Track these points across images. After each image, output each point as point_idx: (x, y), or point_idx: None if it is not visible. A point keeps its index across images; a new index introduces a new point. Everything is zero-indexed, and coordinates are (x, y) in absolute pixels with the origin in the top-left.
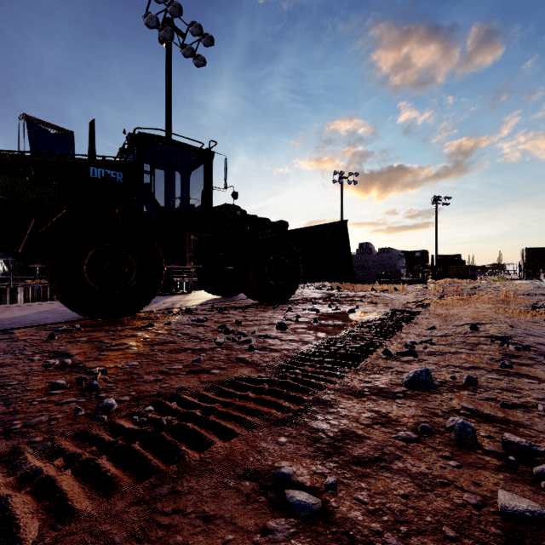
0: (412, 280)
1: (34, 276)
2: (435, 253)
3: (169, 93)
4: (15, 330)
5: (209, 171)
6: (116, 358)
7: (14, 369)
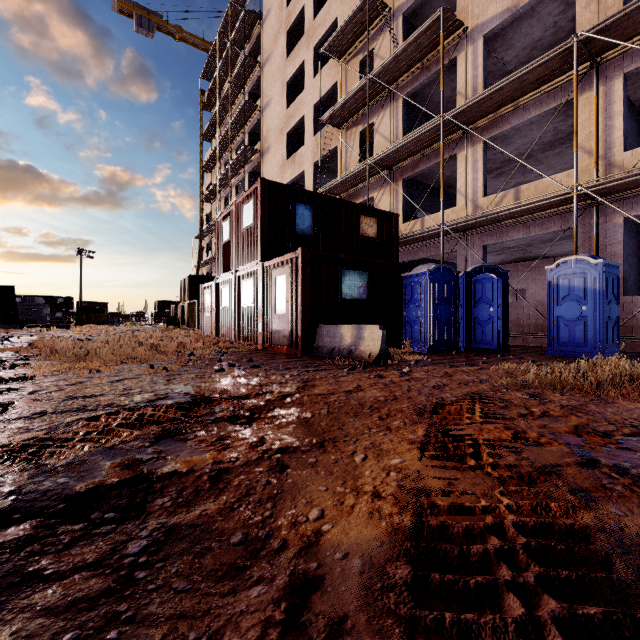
0: (58, 325)
1: None
2: (80, 301)
3: None
4: None
5: None
6: None
7: None
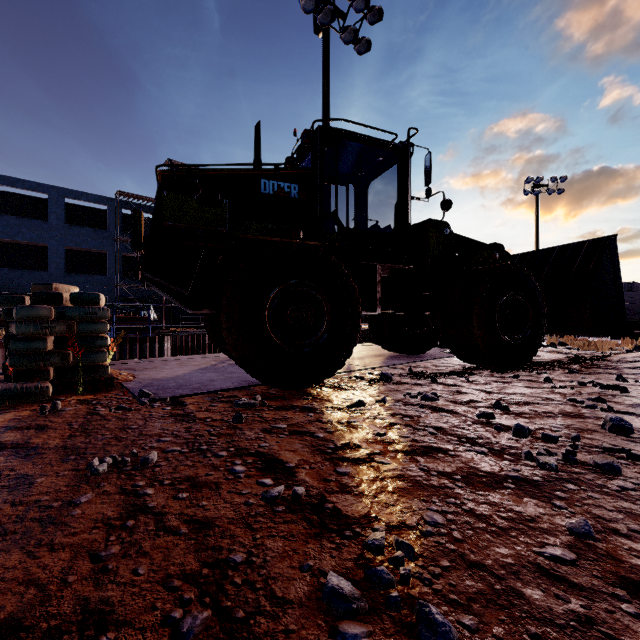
0: None
1: (189, 325)
2: None
3: (327, 93)
4: (185, 399)
5: (407, 173)
6: (379, 492)
7: (219, 499)
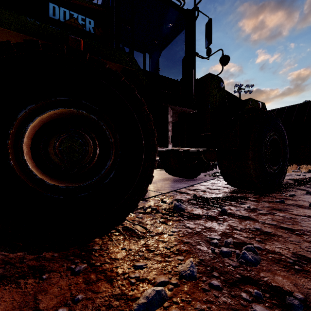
0: None
1: None
2: None
3: None
4: None
5: (194, 29)
6: None
7: None
